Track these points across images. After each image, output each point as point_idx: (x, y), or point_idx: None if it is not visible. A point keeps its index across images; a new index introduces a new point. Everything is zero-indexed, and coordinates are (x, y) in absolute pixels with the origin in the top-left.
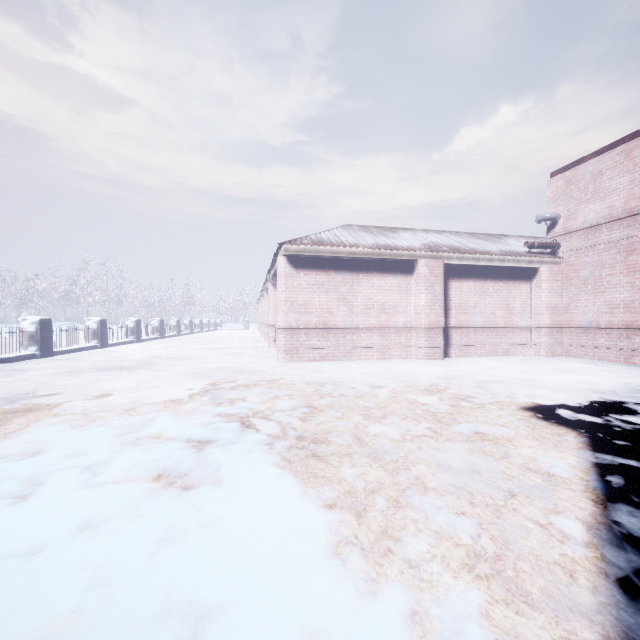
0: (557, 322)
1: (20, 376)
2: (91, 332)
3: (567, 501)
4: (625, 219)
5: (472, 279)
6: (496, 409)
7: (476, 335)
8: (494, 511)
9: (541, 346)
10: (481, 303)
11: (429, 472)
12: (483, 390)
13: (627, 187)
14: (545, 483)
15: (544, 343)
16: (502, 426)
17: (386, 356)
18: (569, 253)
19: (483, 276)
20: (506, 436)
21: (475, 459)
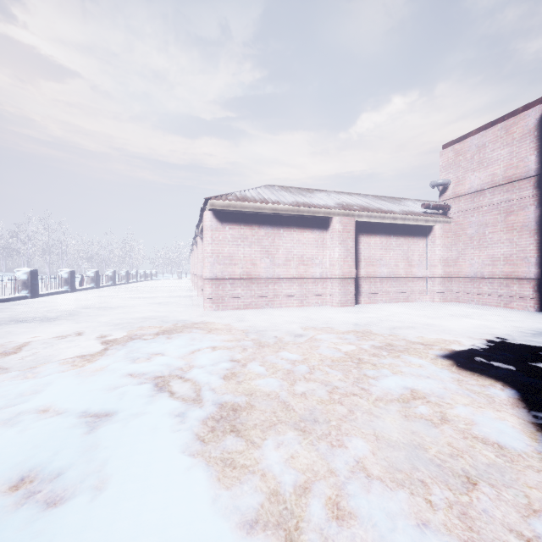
0: (448, 273)
1: None
2: (21, 283)
3: (538, 490)
4: (505, 185)
5: (378, 235)
6: (416, 358)
7: (382, 284)
8: (461, 516)
9: (435, 293)
10: (386, 256)
11: (368, 450)
12: (397, 337)
13: (506, 158)
14: (500, 459)
15: (438, 291)
16: (428, 379)
17: (304, 304)
18: (458, 214)
19: (388, 232)
20: (436, 392)
21: (413, 425)
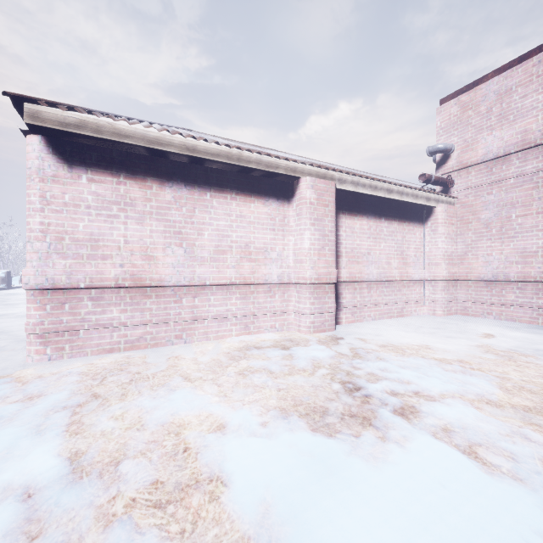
0: (453, 274)
1: None
2: None
3: None
4: None
5: (365, 216)
6: None
7: (370, 292)
8: None
9: (437, 303)
10: (375, 249)
11: None
12: None
13: None
14: None
15: (441, 300)
16: None
17: (251, 330)
18: (466, 191)
19: (377, 213)
20: None
21: None
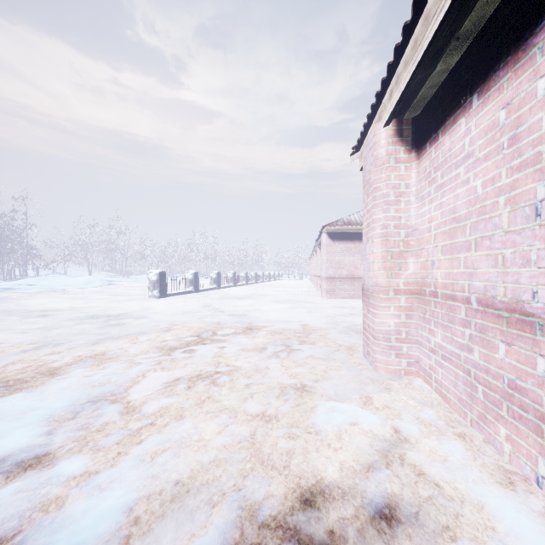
0: None
1: (196, 299)
2: (213, 279)
3: None
4: None
5: None
6: None
7: None
8: None
9: None
10: None
11: None
12: None
13: None
14: None
15: None
16: None
17: None
18: None
19: None
20: None
21: None
